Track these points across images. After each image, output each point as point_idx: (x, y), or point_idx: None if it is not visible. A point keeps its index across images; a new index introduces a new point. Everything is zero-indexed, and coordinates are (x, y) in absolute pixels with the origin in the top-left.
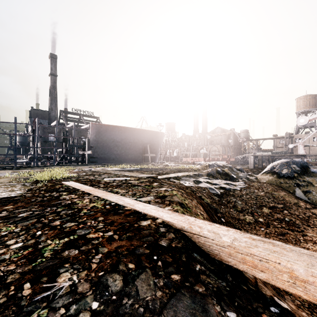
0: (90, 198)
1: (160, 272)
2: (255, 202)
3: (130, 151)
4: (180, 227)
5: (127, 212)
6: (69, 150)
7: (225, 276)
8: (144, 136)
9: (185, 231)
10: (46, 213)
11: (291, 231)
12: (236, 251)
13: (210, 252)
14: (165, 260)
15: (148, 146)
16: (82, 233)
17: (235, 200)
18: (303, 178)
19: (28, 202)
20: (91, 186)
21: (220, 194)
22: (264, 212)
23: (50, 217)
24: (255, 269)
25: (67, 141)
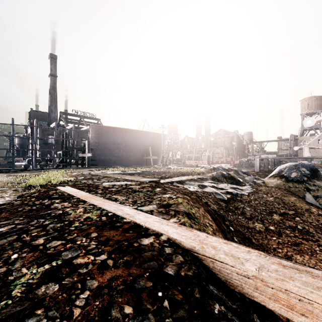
0: (85, 207)
1: (167, 319)
2: (265, 208)
3: (131, 153)
4: (189, 247)
5: (126, 225)
6: (68, 152)
7: (251, 317)
8: (146, 138)
9: (196, 252)
10: (30, 227)
11: (305, 241)
12: (264, 284)
13: (228, 281)
14: (173, 297)
15: (150, 148)
16: (68, 256)
17: (243, 206)
18: (313, 182)
19: (13, 212)
20: (88, 192)
21: (226, 200)
22: (275, 219)
23: (33, 233)
24: (292, 310)
25: (66, 143)
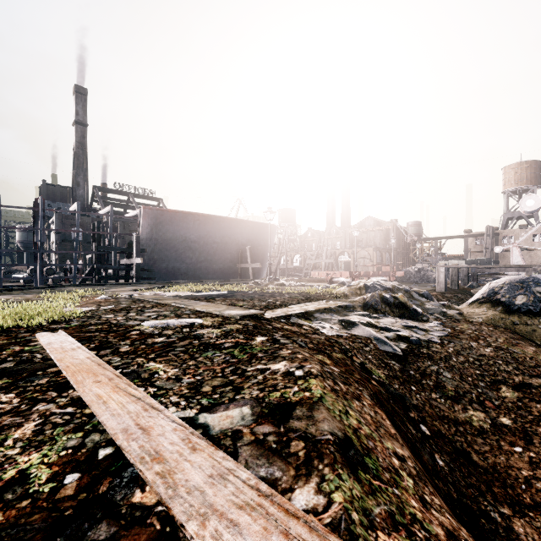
0: (46, 416)
1: None
2: (480, 373)
3: (214, 258)
4: None
5: None
6: (103, 256)
7: None
8: (241, 231)
9: None
10: None
11: None
12: None
13: None
14: None
15: (247, 249)
16: None
17: (437, 370)
18: None
19: None
20: (95, 352)
21: (400, 354)
22: (506, 398)
23: None
24: None
25: (100, 240)
